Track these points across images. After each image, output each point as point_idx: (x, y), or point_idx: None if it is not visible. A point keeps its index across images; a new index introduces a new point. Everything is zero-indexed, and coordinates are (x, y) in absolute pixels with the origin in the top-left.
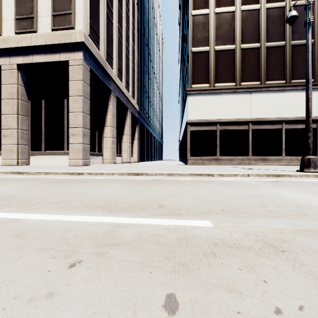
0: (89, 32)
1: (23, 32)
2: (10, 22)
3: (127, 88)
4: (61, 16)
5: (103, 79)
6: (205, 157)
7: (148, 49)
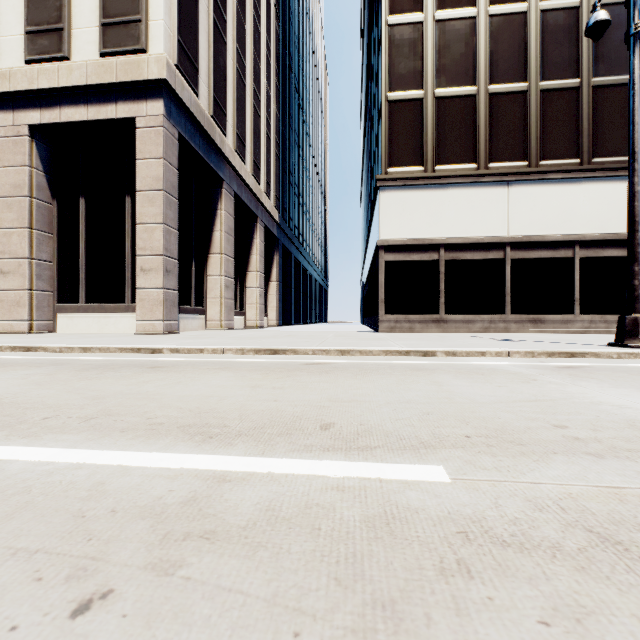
0: (176, 60)
1: (41, 58)
2: (15, 39)
3: (257, 176)
4: (119, 27)
5: (206, 156)
6: (416, 316)
7: (298, 99)
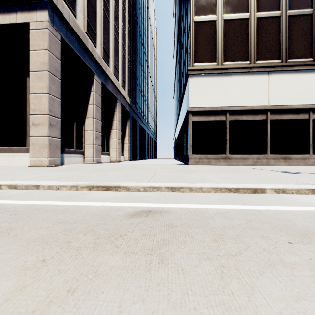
0: None
1: None
2: None
3: (116, 76)
4: None
5: (82, 56)
6: (212, 155)
7: (141, 39)
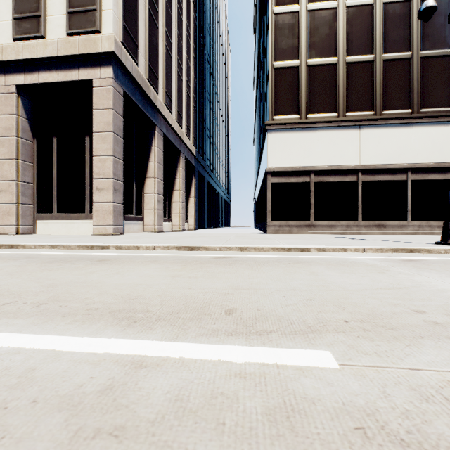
0: (122, 38)
1: (24, 37)
2: (6, 23)
3: (180, 123)
4: (80, 14)
5: (144, 108)
6: (294, 222)
7: (209, 68)
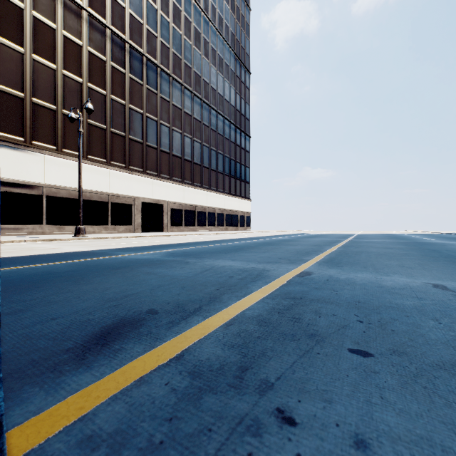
0: None
1: None
2: None
3: None
4: None
5: None
6: None
7: None
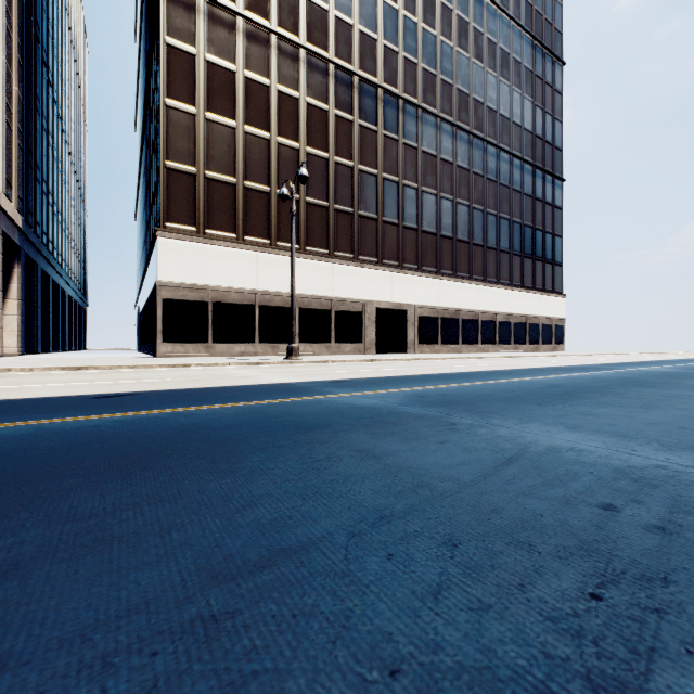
0: None
1: None
2: None
3: None
4: None
5: None
6: (191, 344)
7: (47, 73)
